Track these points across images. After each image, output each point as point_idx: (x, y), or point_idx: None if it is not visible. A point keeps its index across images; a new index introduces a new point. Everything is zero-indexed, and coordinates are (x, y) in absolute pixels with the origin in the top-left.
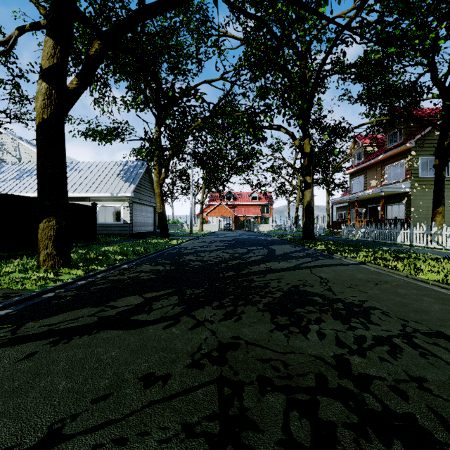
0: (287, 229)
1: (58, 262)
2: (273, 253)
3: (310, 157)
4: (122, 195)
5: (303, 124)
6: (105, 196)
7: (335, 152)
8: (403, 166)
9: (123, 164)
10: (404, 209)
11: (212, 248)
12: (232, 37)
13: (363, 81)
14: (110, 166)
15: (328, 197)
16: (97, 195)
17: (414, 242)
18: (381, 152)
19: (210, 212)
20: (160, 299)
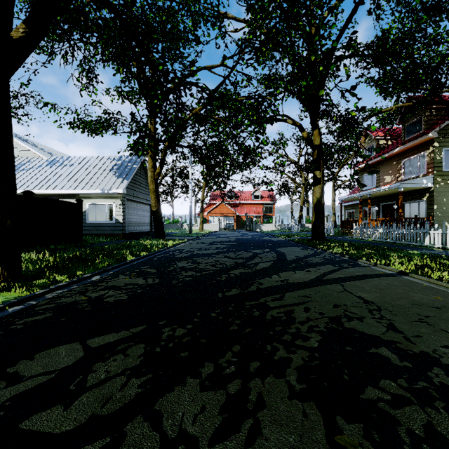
0: (292, 229)
1: (0, 274)
2: (284, 258)
3: (320, 149)
4: (114, 191)
5: (312, 113)
6: (96, 193)
7: (372, 128)
8: (423, 160)
9: (116, 158)
10: (425, 206)
11: (211, 251)
12: (234, 19)
13: (380, 64)
14: (103, 161)
15: (333, 195)
16: (86, 191)
17: (448, 245)
18: (397, 144)
19: (211, 211)
20: (112, 352)
